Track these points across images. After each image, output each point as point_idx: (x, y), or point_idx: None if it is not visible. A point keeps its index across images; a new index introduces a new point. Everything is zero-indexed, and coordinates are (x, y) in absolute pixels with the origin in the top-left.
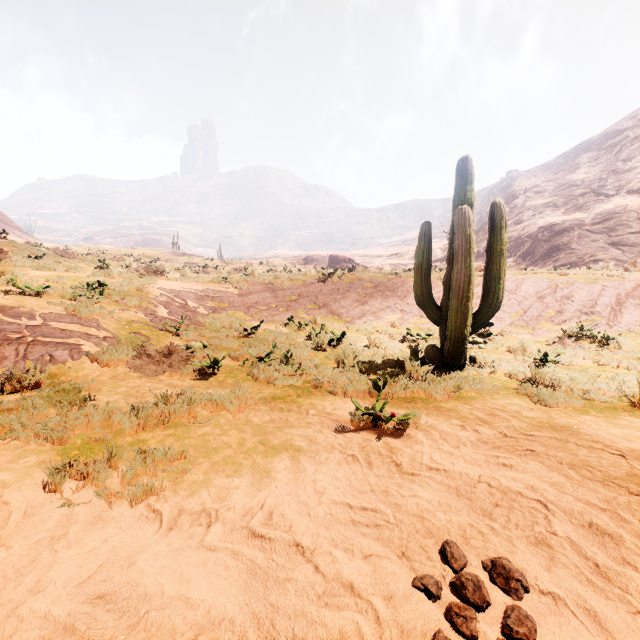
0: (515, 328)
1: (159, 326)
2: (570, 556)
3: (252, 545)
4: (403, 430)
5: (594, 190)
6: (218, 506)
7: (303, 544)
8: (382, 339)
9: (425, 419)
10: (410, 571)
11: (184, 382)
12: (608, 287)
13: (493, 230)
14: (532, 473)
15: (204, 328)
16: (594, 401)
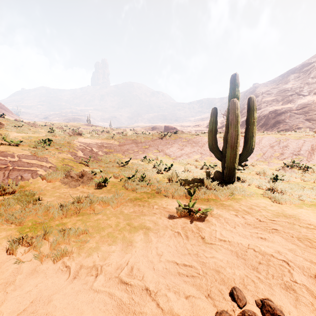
0: (259, 162)
1: (78, 161)
2: (307, 297)
3: (120, 289)
4: (204, 217)
5: (297, 93)
6: (102, 263)
7: (150, 288)
8: (191, 168)
9: (216, 211)
10: (213, 307)
11: (89, 190)
12: (306, 141)
13: (249, 111)
14: (277, 243)
15: (101, 162)
16: (304, 201)
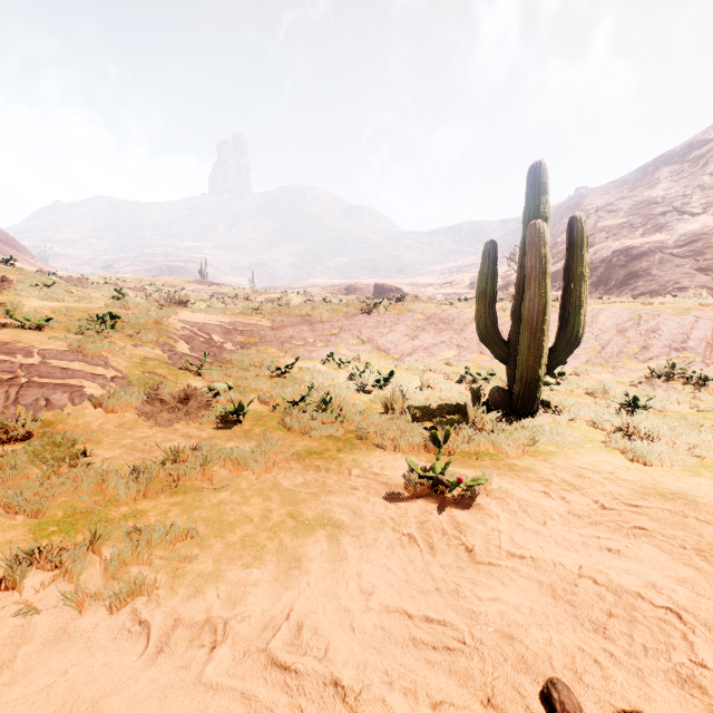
0: (592, 366)
1: (178, 364)
2: None
3: (271, 681)
4: (471, 498)
5: (677, 208)
6: (228, 614)
7: (344, 682)
8: (437, 379)
9: (497, 482)
10: None
11: (203, 432)
12: (702, 318)
13: (572, 250)
14: (649, 563)
15: (231, 366)
16: (704, 458)
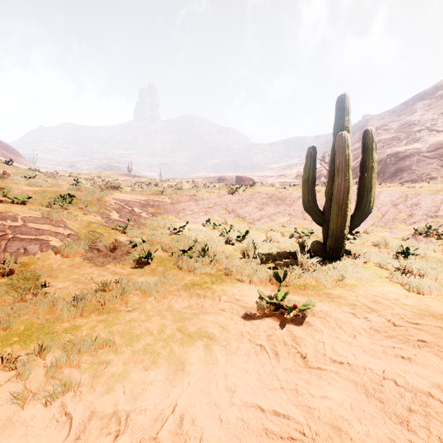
0: (376, 228)
1: (111, 226)
2: None
3: None
4: (302, 317)
5: (428, 127)
6: (130, 407)
7: None
8: (276, 236)
9: (319, 306)
10: None
11: (124, 270)
12: None
13: (365, 151)
14: (432, 368)
15: (145, 227)
16: None
